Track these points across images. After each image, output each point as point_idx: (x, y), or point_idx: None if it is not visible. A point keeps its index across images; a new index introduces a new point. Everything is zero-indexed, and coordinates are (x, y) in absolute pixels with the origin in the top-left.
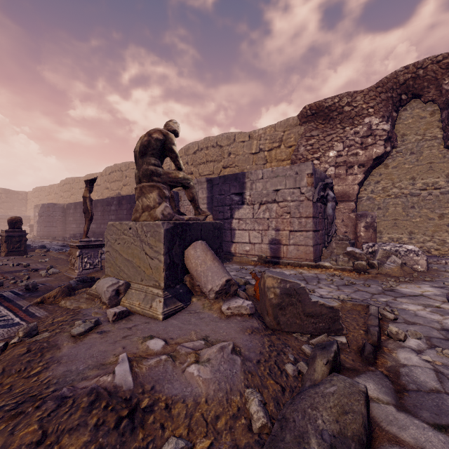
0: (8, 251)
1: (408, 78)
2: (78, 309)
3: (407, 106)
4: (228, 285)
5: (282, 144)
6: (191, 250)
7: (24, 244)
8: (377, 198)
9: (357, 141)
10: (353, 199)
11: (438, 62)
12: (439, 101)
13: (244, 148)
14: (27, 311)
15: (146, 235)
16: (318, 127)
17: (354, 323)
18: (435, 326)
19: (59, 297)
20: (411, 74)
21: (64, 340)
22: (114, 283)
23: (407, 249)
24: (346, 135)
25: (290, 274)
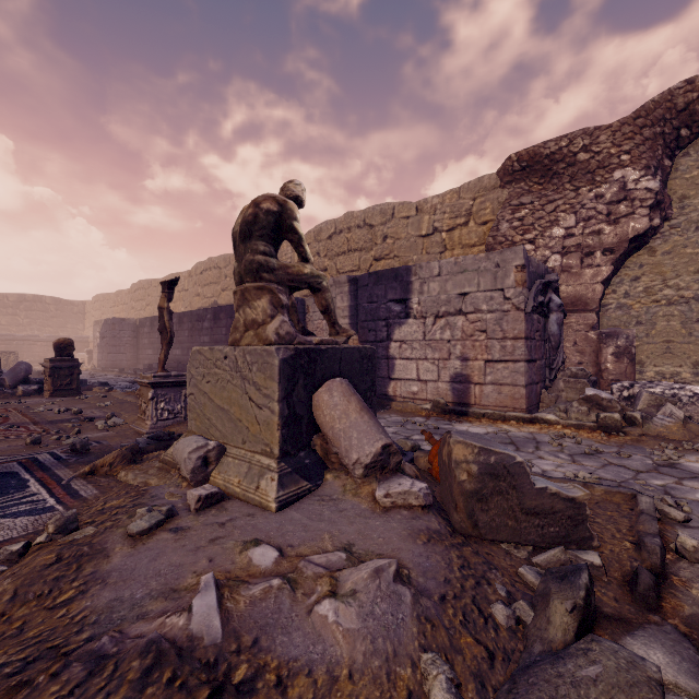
0: (53, 390)
1: (693, 99)
2: (145, 486)
3: (691, 148)
4: (386, 455)
5: (471, 219)
6: (324, 394)
7: (76, 379)
8: (636, 305)
9: (600, 210)
10: (593, 308)
11: None
12: None
13: (408, 228)
14: (68, 488)
15: (250, 368)
16: (533, 189)
17: (611, 527)
18: None
19: (119, 465)
20: (698, 92)
21: (116, 542)
22: (200, 446)
23: (693, 393)
24: (582, 201)
25: (488, 433)
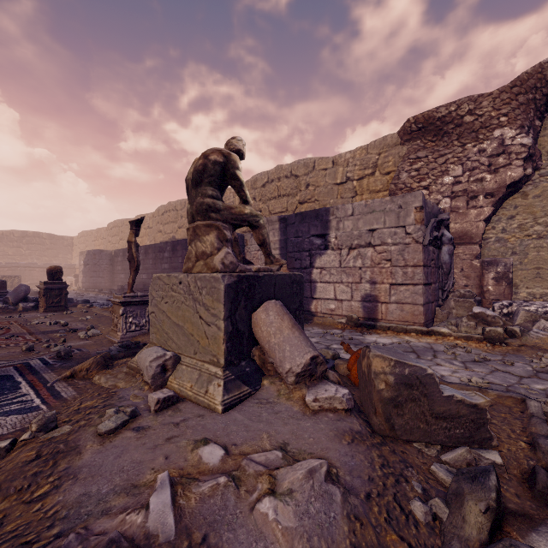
0: (46, 306)
1: None
2: (115, 388)
3: None
4: (313, 365)
5: (376, 170)
6: (262, 313)
7: (64, 298)
8: (511, 239)
9: (483, 162)
10: (477, 241)
11: None
12: None
13: (326, 177)
14: (52, 389)
15: (200, 292)
16: (427, 146)
17: (506, 428)
18: None
19: (94, 370)
20: None
21: (88, 439)
22: (159, 356)
23: None
24: (467, 155)
25: (393, 343)
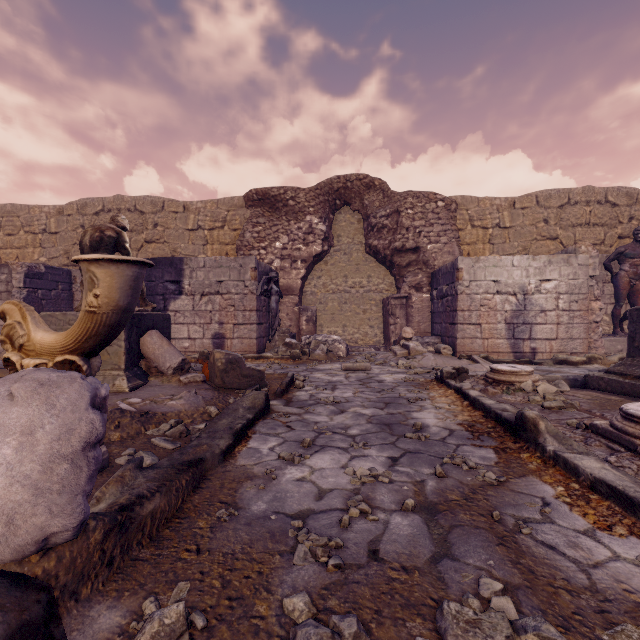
0: None
1: (341, 187)
2: None
3: (342, 210)
4: (183, 364)
5: (226, 225)
6: (148, 338)
7: None
8: (319, 293)
9: (300, 236)
10: (297, 293)
11: (361, 180)
12: (362, 212)
13: (177, 221)
14: None
15: None
16: (265, 214)
17: (276, 383)
18: (325, 381)
19: None
20: (342, 184)
21: None
22: None
23: (333, 339)
24: (291, 229)
25: None
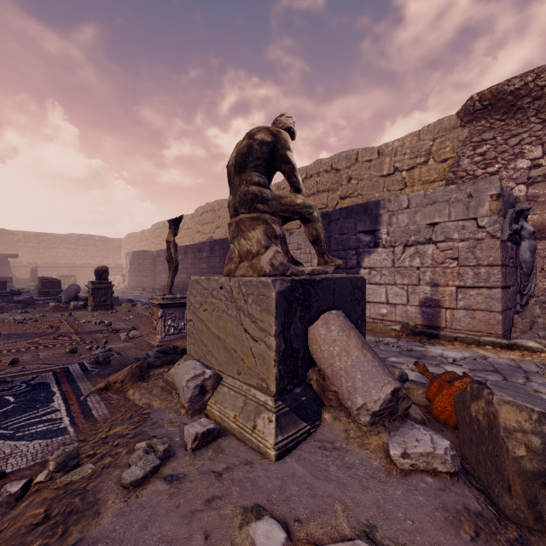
0: (94, 305)
1: None
2: (148, 408)
3: None
4: (394, 400)
5: (430, 158)
6: (321, 328)
7: (110, 297)
8: None
9: None
10: None
11: None
12: None
13: (371, 169)
14: (84, 405)
15: (245, 300)
16: (494, 126)
17: None
18: None
19: (129, 381)
20: None
21: (110, 490)
22: (198, 375)
23: None
24: None
25: (465, 358)
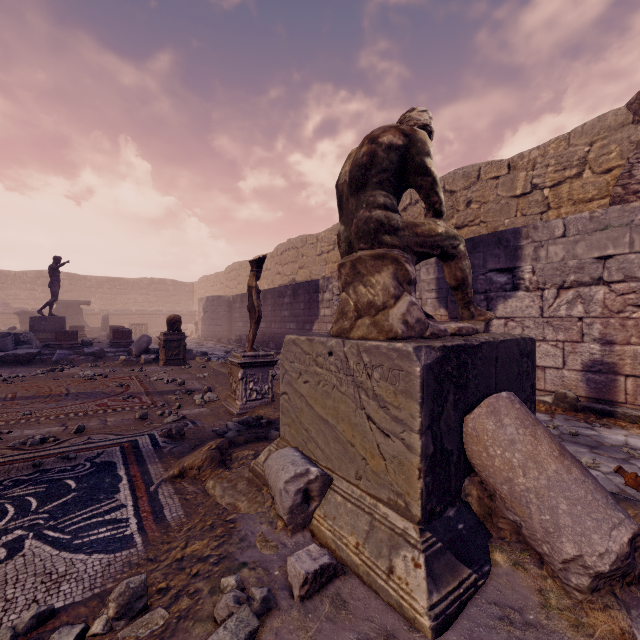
0: (166, 359)
1: None
2: (233, 511)
3: None
4: (631, 553)
5: (586, 168)
6: (486, 419)
7: (183, 351)
8: None
9: None
10: None
11: None
12: None
13: (498, 189)
14: (154, 499)
15: (369, 374)
16: None
17: None
18: None
19: (207, 468)
20: None
21: None
22: (299, 474)
23: None
24: None
25: None
